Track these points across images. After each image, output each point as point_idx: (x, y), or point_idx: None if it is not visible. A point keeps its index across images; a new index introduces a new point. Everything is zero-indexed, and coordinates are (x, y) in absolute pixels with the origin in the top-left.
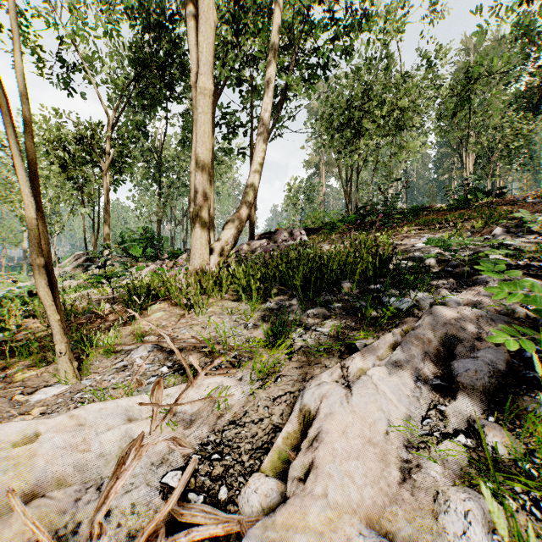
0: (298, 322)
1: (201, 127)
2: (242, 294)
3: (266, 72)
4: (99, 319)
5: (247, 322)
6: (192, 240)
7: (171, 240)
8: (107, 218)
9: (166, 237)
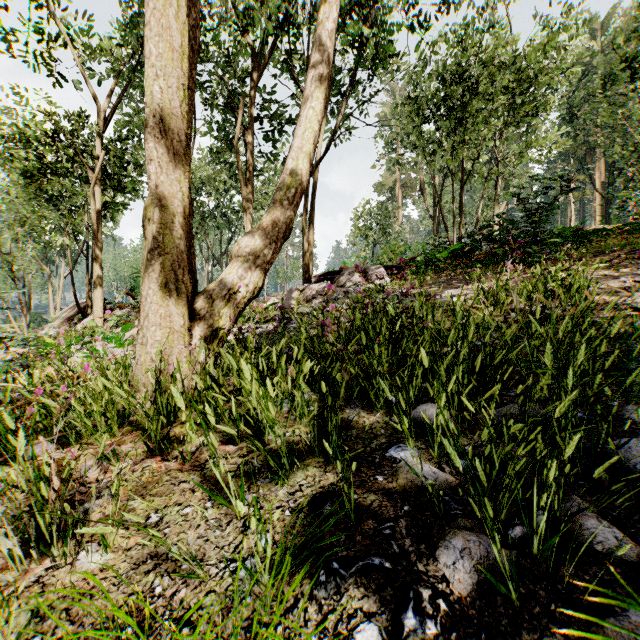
0: None
1: None
2: (230, 484)
3: None
4: None
5: None
6: (142, 282)
7: (208, 283)
8: (98, 253)
9: None
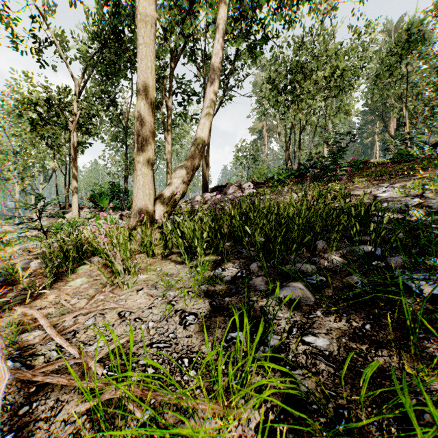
0: (266, 314)
1: (143, 60)
2: (185, 255)
3: (217, 18)
4: (8, 286)
5: (186, 307)
6: (134, 190)
7: None
8: (75, 173)
9: (131, 191)
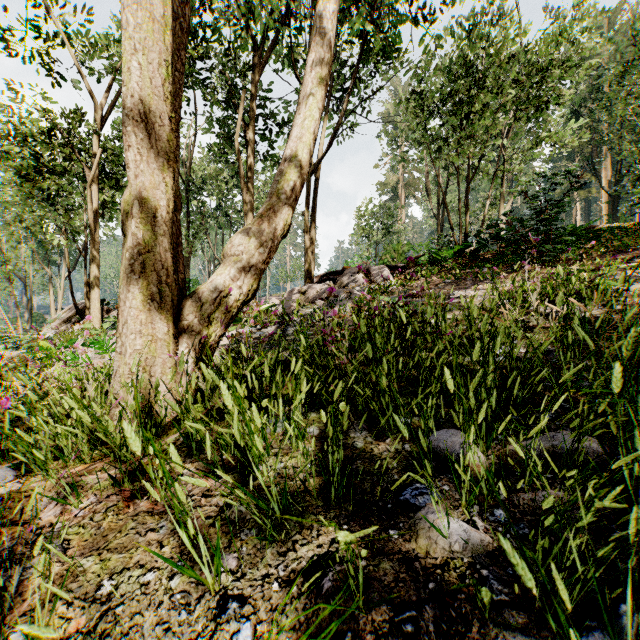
0: None
1: None
2: (202, 548)
3: None
4: None
5: None
6: (120, 285)
7: None
8: (95, 253)
9: (194, 280)
